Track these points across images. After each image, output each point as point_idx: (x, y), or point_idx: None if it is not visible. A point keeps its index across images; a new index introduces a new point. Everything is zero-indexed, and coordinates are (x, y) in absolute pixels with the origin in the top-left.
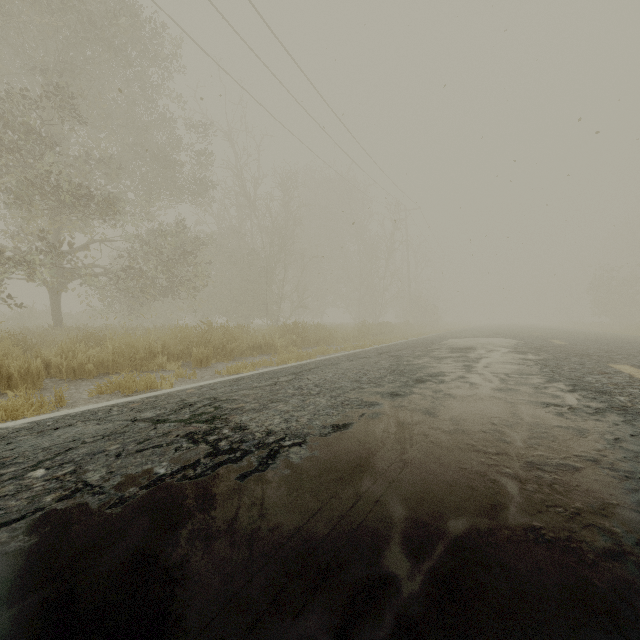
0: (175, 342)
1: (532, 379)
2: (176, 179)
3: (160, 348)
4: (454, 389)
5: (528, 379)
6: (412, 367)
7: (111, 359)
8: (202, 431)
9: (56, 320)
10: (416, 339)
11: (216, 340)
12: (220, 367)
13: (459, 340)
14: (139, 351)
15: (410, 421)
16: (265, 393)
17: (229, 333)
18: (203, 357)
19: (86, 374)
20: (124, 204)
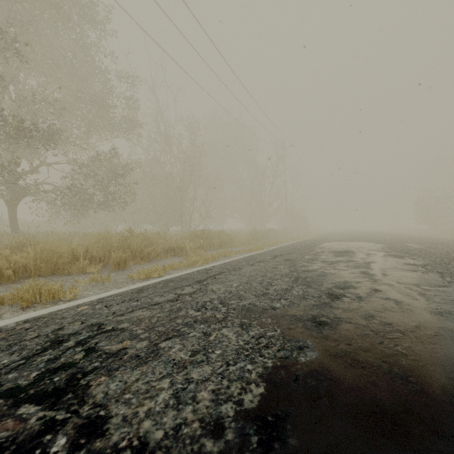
0: (98, 247)
1: (453, 293)
2: (111, 119)
3: (81, 253)
4: (385, 312)
5: (449, 293)
6: (312, 274)
7: (32, 264)
8: (17, 441)
9: (13, 227)
10: (297, 242)
11: (135, 245)
12: (136, 269)
13: (332, 243)
14: (64, 255)
15: (388, 408)
16: (162, 316)
17: (146, 239)
18: (121, 260)
19: (5, 279)
20: (66, 135)
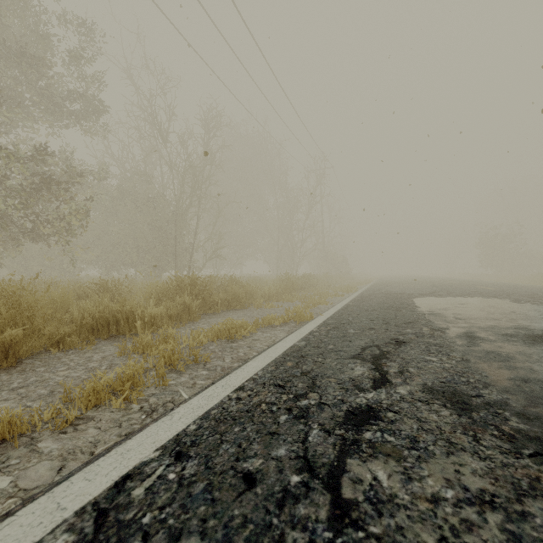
0: None
1: None
2: (51, 93)
3: None
4: None
5: None
6: None
7: None
8: None
9: None
10: (360, 297)
11: None
12: None
13: (434, 302)
14: None
15: None
16: None
17: (15, 303)
18: None
19: None
20: None
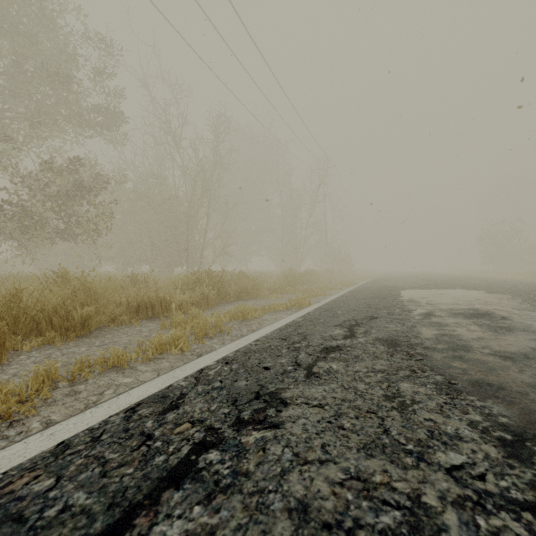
0: None
1: None
2: (79, 107)
3: None
4: None
5: None
6: None
7: None
8: None
9: None
10: (356, 290)
11: (53, 302)
12: (15, 368)
13: (418, 293)
14: None
15: None
16: None
17: (85, 289)
18: None
19: None
20: None
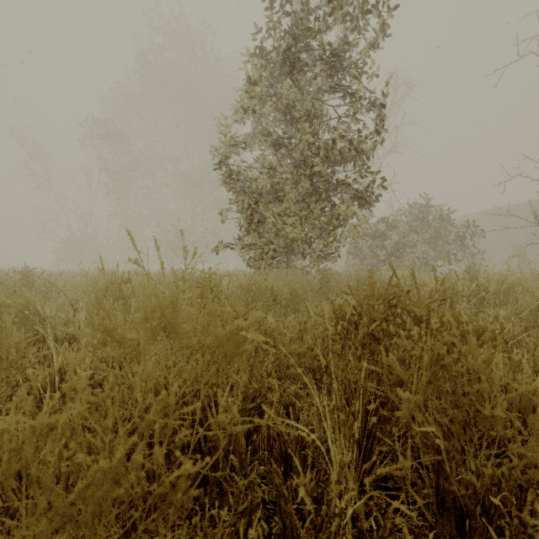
0: None
1: None
2: None
3: None
4: None
5: None
6: None
7: None
8: None
9: None
10: None
11: None
12: None
13: None
14: None
15: None
16: None
17: None
18: None
19: None
20: None
